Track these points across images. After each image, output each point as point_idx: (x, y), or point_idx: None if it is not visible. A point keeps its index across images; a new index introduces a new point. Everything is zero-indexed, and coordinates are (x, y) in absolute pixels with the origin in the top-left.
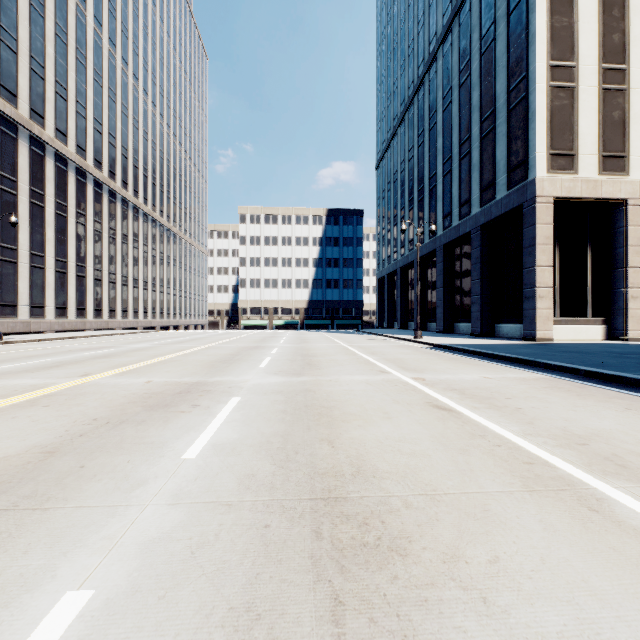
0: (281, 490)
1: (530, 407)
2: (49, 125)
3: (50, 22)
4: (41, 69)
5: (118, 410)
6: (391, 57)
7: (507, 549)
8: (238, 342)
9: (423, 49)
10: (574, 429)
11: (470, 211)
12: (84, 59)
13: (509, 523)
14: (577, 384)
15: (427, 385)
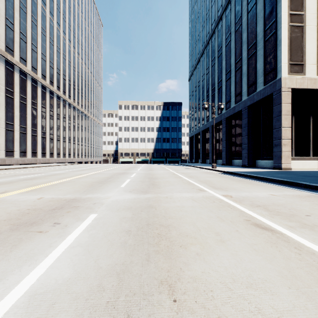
0: None
1: None
2: (16, 55)
3: (17, 0)
4: (12, 25)
5: None
6: (197, 21)
7: None
8: (114, 170)
9: (214, 14)
10: None
11: (241, 99)
12: (36, 21)
13: None
14: None
15: (236, 201)
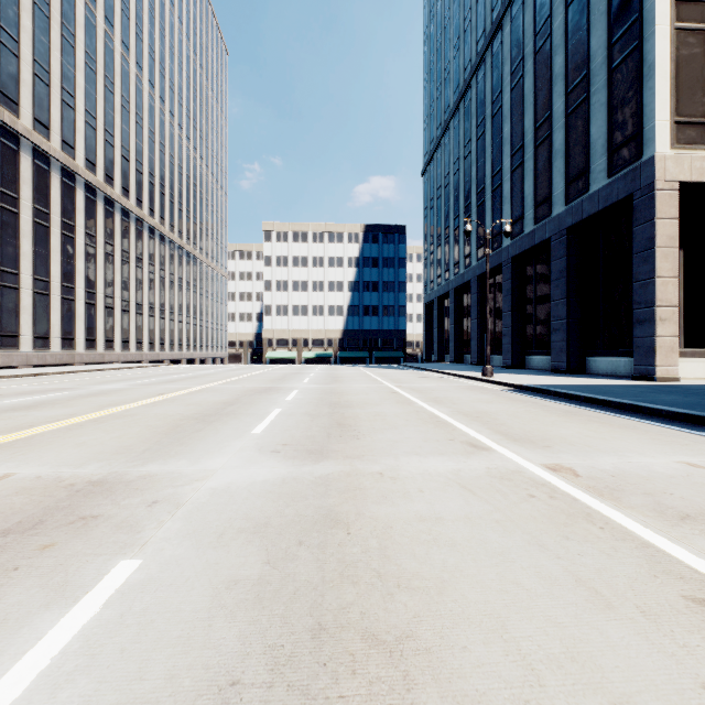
0: None
1: None
2: (25, 113)
3: None
4: (14, 44)
5: None
6: (441, 38)
7: None
8: (248, 381)
9: (484, 18)
10: None
11: (550, 211)
12: (72, 38)
13: None
14: None
15: (602, 495)
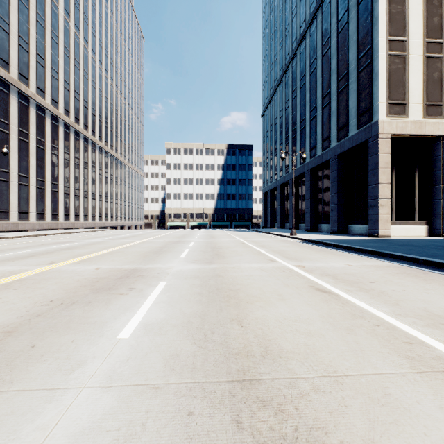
0: (201, 371)
1: (391, 290)
2: (32, 84)
3: (33, 12)
4: (26, 45)
5: (71, 292)
6: (273, 37)
7: (421, 443)
8: (165, 238)
9: (296, 31)
10: (433, 310)
11: (330, 145)
12: (57, 38)
13: (413, 410)
14: (420, 270)
15: (307, 271)
